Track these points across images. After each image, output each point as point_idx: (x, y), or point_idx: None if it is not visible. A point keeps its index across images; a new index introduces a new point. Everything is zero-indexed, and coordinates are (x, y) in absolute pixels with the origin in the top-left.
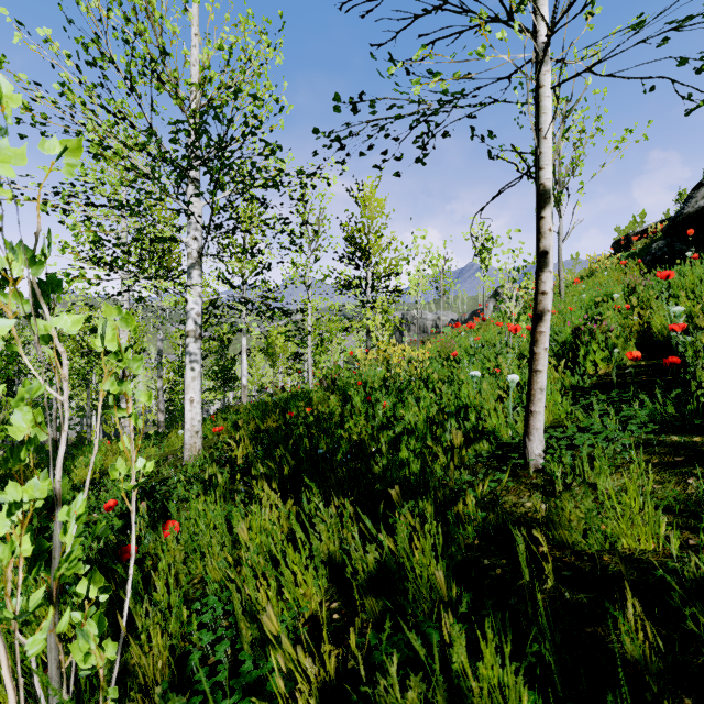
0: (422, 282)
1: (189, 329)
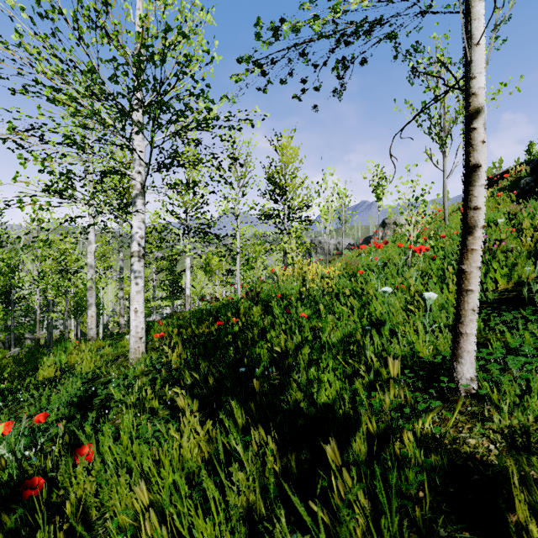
0: (331, 211)
1: (134, 250)
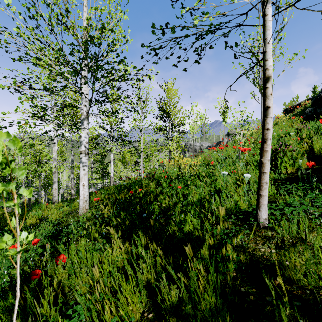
0: (196, 127)
1: (82, 150)
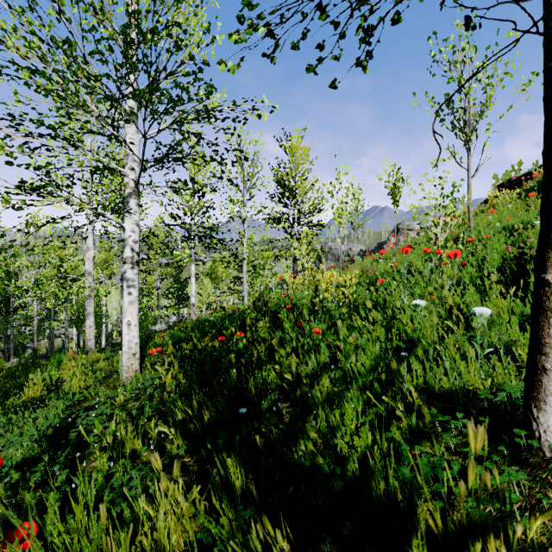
0: (345, 213)
1: (126, 256)
